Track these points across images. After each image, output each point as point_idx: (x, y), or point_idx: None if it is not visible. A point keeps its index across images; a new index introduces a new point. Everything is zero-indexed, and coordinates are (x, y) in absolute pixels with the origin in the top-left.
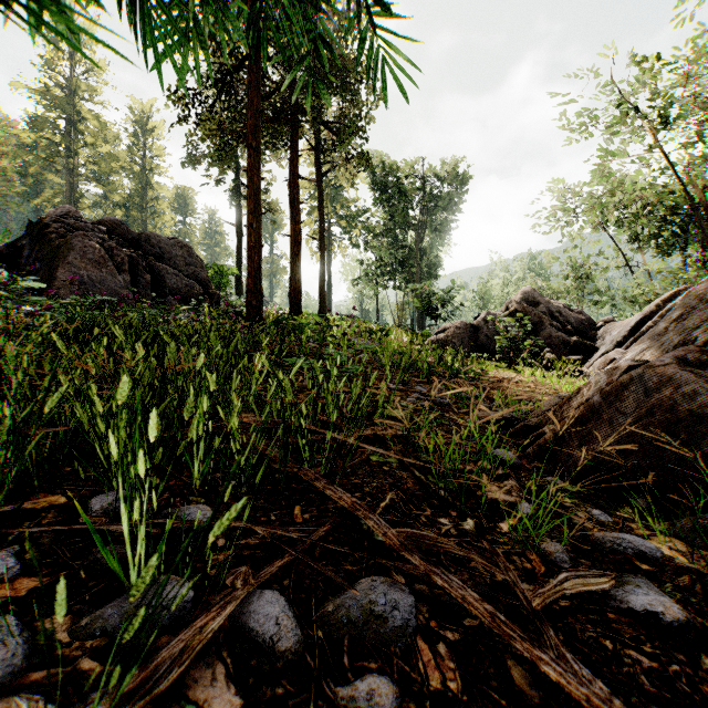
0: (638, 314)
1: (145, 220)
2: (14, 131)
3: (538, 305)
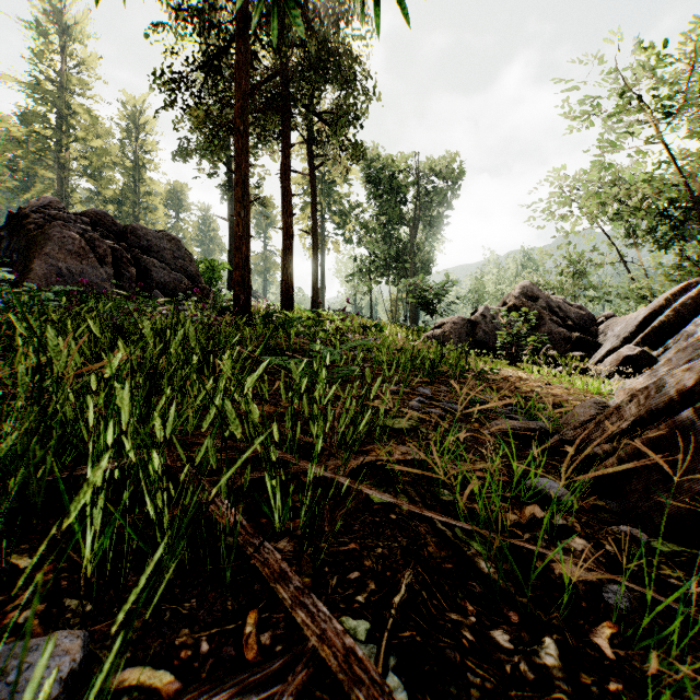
0: (646, 309)
1: (137, 216)
2: (4, 124)
3: (537, 300)
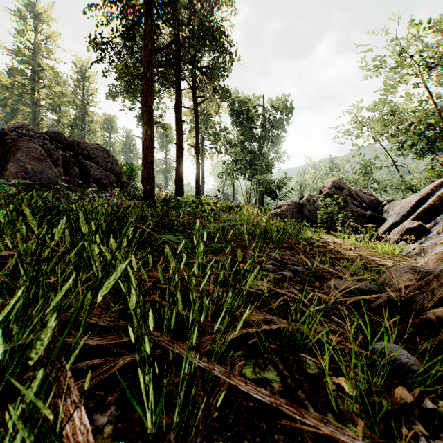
0: (417, 196)
1: (84, 135)
2: None
3: (342, 190)
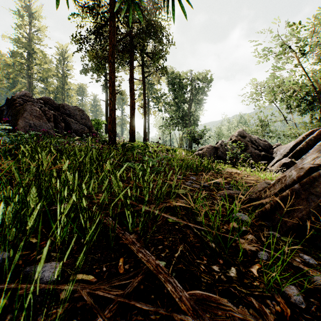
0: (294, 141)
1: (64, 99)
2: (3, 57)
3: (245, 138)
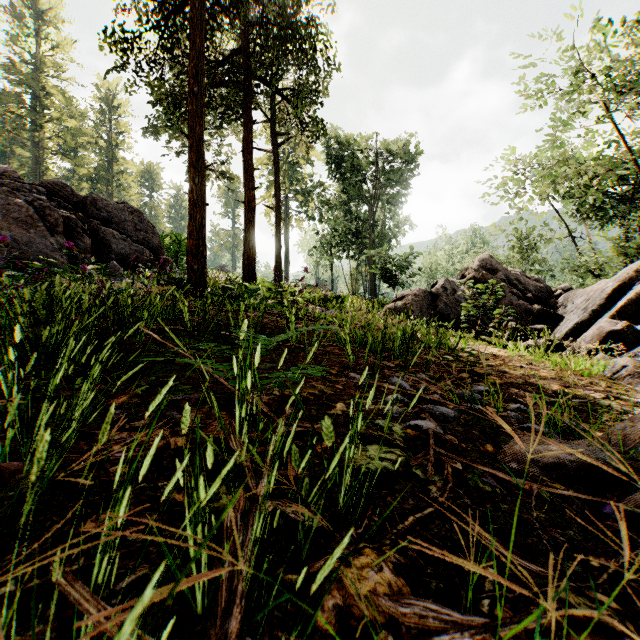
0: (613, 281)
1: (111, 193)
2: None
3: (496, 273)
